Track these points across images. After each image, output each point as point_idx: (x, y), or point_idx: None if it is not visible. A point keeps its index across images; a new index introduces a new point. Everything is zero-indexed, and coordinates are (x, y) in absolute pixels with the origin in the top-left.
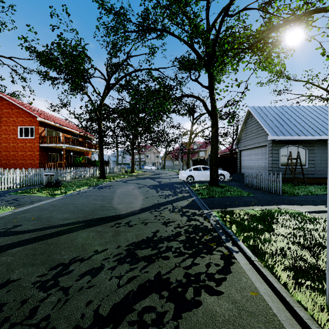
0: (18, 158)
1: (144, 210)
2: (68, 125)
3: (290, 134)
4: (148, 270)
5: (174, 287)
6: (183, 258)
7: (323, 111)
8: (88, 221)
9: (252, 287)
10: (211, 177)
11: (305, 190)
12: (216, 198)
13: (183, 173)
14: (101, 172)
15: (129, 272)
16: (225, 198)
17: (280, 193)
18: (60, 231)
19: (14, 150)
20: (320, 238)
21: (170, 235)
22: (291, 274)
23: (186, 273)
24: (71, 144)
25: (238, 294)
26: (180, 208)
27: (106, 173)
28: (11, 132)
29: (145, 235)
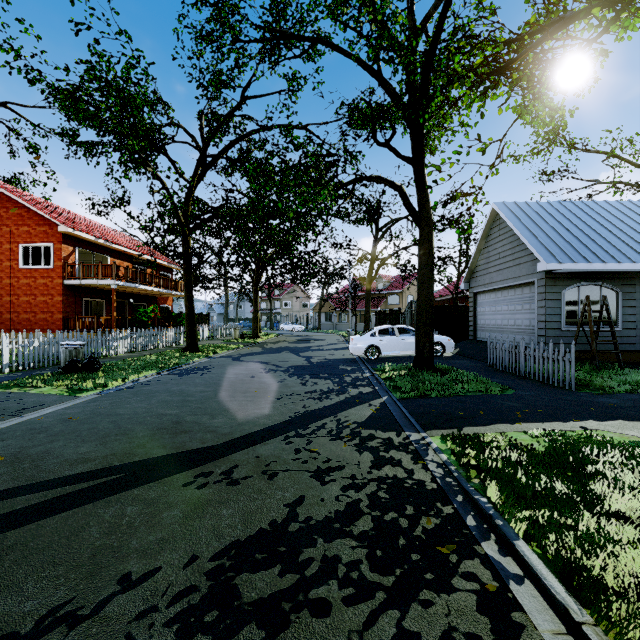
0: (19, 308)
1: (271, 433)
2: (125, 242)
3: (585, 259)
4: None
5: None
6: (370, 608)
7: None
8: (133, 467)
9: None
10: (417, 351)
11: (625, 382)
12: (433, 399)
13: (358, 341)
14: (188, 338)
15: None
16: (453, 399)
17: (572, 387)
18: (52, 501)
19: (11, 293)
20: None
21: (332, 516)
22: None
23: None
24: (129, 280)
25: None
26: (355, 427)
27: (201, 339)
28: (5, 257)
29: (267, 516)
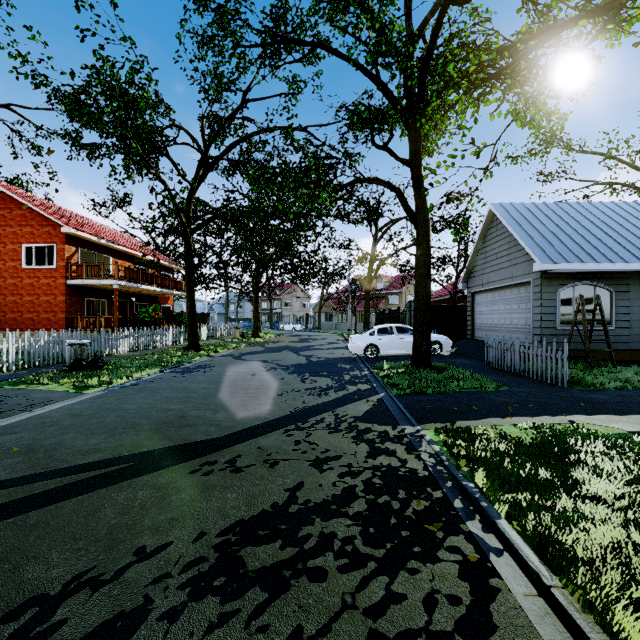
0: (22, 308)
1: (272, 426)
2: (126, 243)
3: (580, 259)
4: (268, 620)
5: None
6: (362, 575)
7: None
8: (141, 456)
9: None
10: (415, 349)
11: (616, 379)
12: (429, 395)
13: (357, 340)
14: (189, 337)
15: (217, 628)
16: (448, 395)
17: (564, 383)
18: (68, 486)
19: (14, 293)
20: None
21: (329, 499)
22: None
23: (372, 632)
24: (131, 280)
25: None
26: (353, 421)
27: (202, 338)
28: (9, 257)
29: (269, 499)
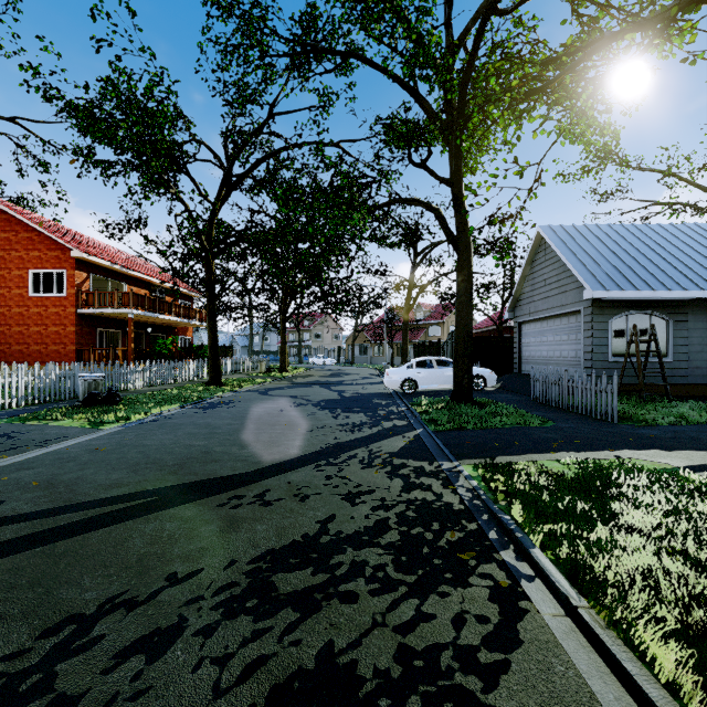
0: (29, 339)
1: (302, 462)
2: (142, 268)
3: (634, 286)
4: (300, 636)
5: (368, 695)
6: (393, 598)
7: (705, 236)
8: (167, 490)
9: (582, 694)
10: (455, 383)
11: (670, 414)
12: (470, 431)
13: (393, 373)
14: (211, 371)
15: (251, 643)
16: (490, 431)
17: (614, 419)
18: (93, 519)
19: (20, 323)
20: None
21: (361, 530)
22: (683, 653)
23: (401, 646)
24: (148, 309)
25: None
26: (387, 457)
27: (224, 373)
28: (14, 284)
29: (299, 530)
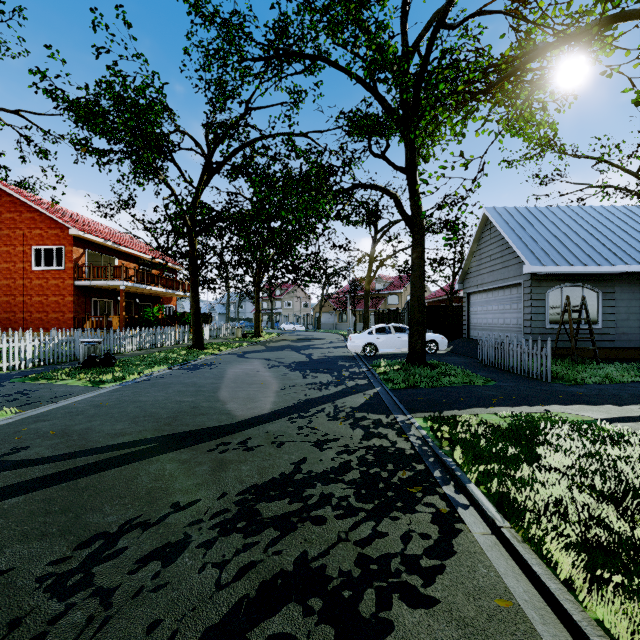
0: (32, 308)
1: (277, 415)
2: (131, 244)
3: (568, 262)
4: (281, 548)
5: (334, 588)
6: (354, 520)
7: (632, 217)
8: (164, 438)
9: (499, 588)
10: (410, 347)
11: (597, 374)
12: (422, 389)
13: (356, 339)
14: (194, 336)
15: (242, 552)
16: (439, 389)
17: (548, 379)
18: (105, 461)
19: (24, 294)
20: (636, 477)
21: (328, 470)
22: (580, 559)
23: (360, 555)
24: (137, 281)
25: (470, 605)
26: (350, 411)
27: (205, 338)
28: (19, 258)
29: (277, 470)
